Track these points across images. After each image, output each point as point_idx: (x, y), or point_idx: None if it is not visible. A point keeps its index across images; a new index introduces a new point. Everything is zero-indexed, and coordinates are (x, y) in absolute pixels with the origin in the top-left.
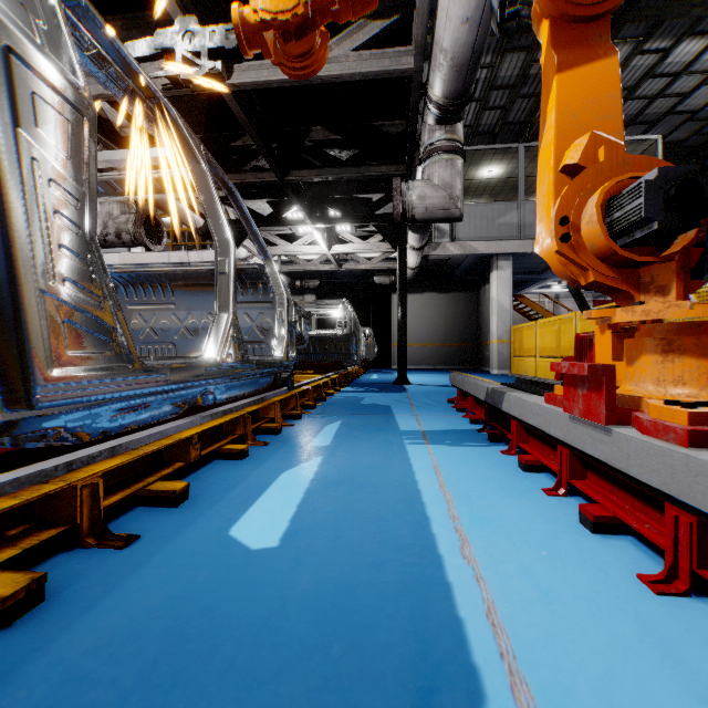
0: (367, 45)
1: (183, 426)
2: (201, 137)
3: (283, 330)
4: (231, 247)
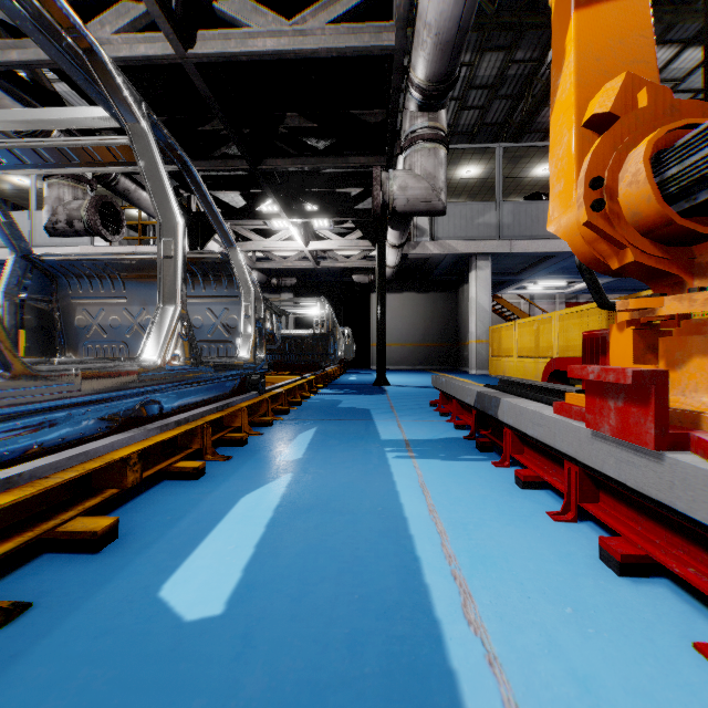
0: (345, 19)
1: (119, 443)
2: (166, 120)
3: (250, 327)
4: (179, 225)
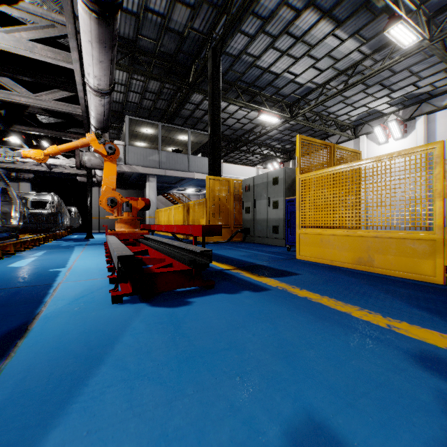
0: (61, 99)
1: None
2: None
3: (18, 214)
4: (1, 190)
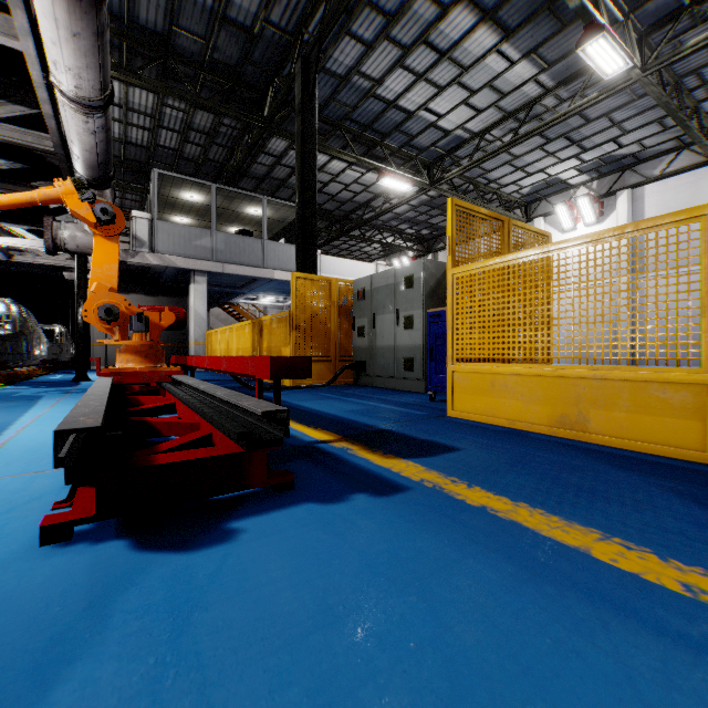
0: (12, 119)
1: None
2: None
3: None
4: None
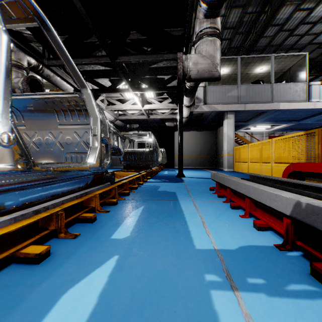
0: None
1: None
2: (67, 37)
3: (96, 142)
4: None
